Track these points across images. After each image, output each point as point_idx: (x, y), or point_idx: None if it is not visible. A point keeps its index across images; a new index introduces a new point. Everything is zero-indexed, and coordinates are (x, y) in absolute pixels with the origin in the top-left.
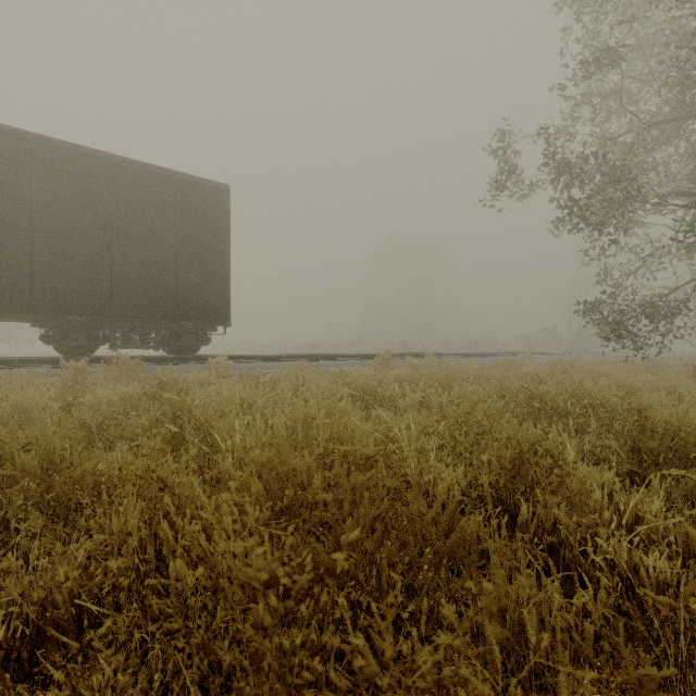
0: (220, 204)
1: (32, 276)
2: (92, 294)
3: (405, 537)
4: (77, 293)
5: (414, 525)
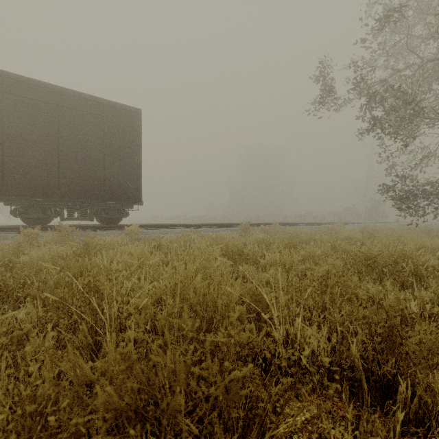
0: (134, 122)
1: (2, 170)
2: (46, 182)
3: None
4: (35, 181)
5: None
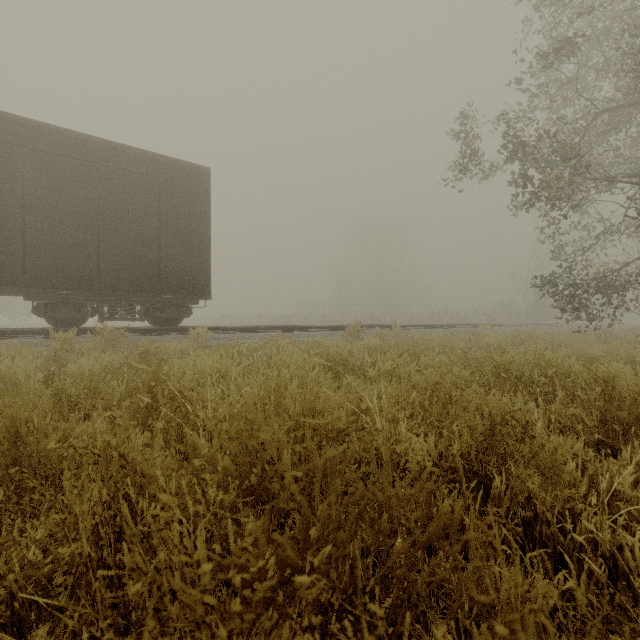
0: (200, 186)
1: (23, 252)
2: (81, 269)
3: (380, 525)
4: (67, 268)
5: (391, 512)
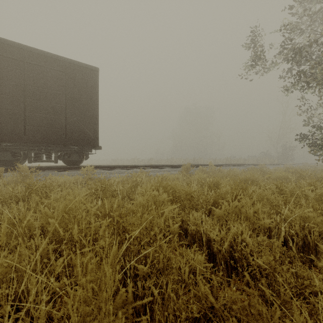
0: (92, 78)
1: None
2: (13, 129)
3: None
4: (3, 128)
5: None
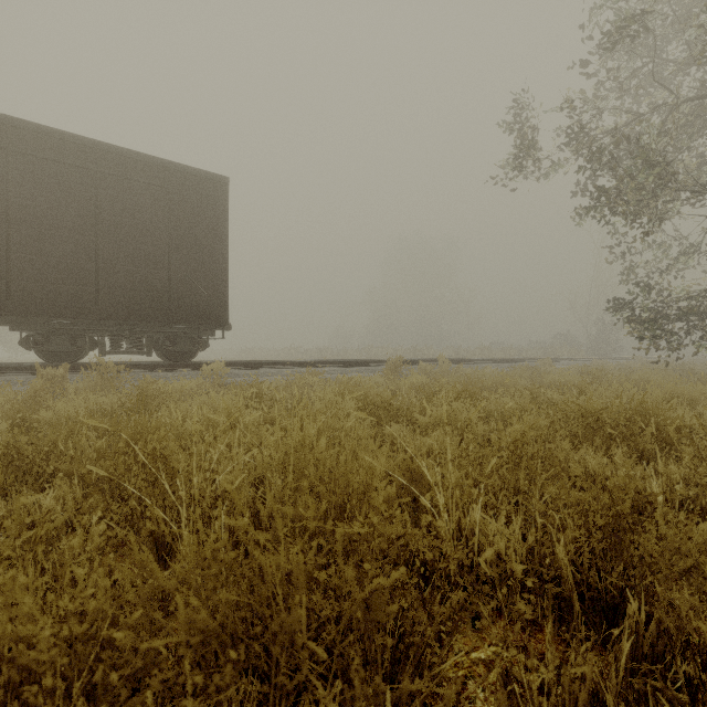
0: (217, 198)
1: (7, 274)
2: (76, 294)
3: None
4: (59, 293)
5: None
